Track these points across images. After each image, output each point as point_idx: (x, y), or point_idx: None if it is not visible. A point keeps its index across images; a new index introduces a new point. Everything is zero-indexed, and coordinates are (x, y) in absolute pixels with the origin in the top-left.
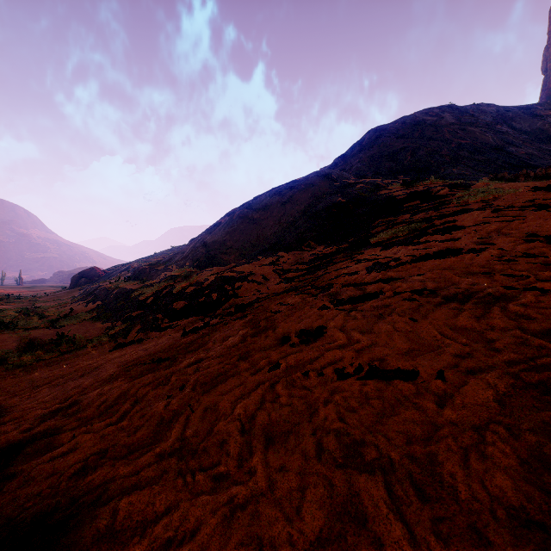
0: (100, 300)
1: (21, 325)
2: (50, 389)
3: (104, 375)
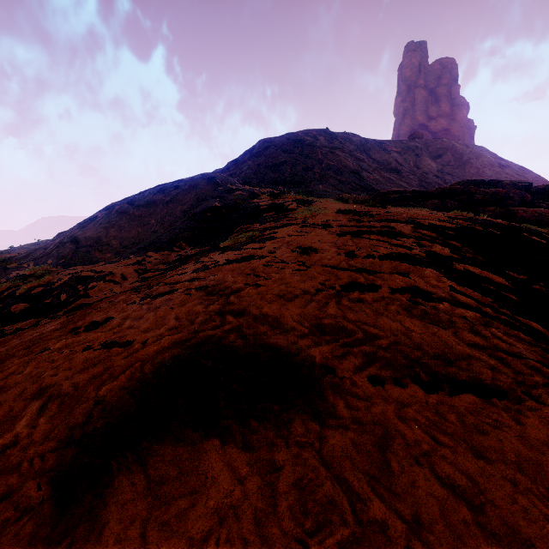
0: None
1: None
2: None
3: None
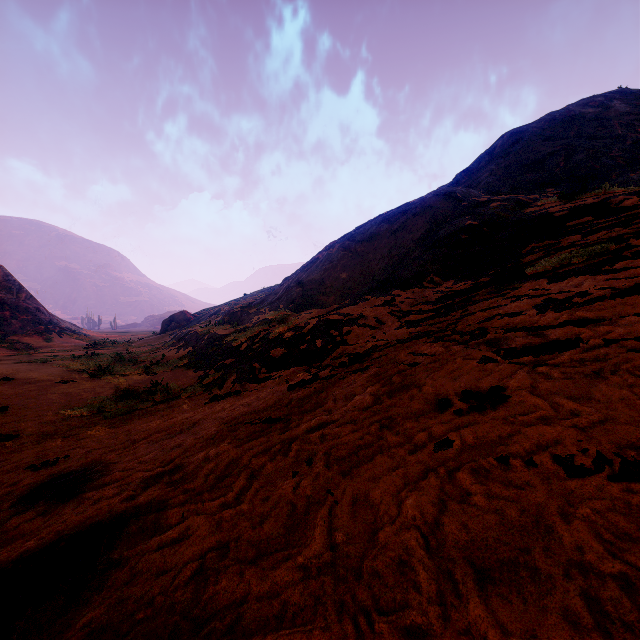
0: (191, 345)
1: (117, 371)
2: (148, 445)
3: (206, 434)
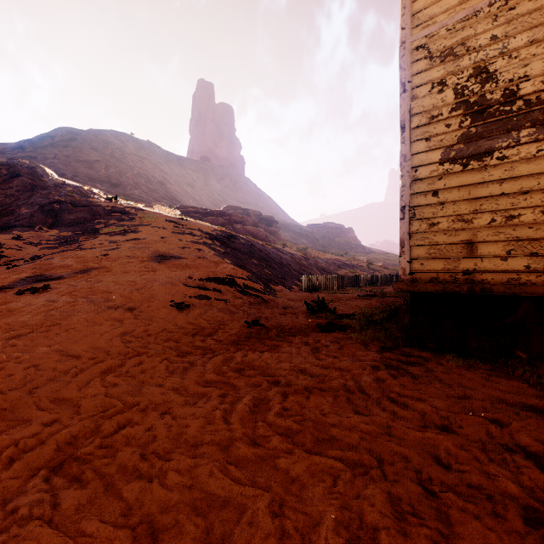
0: None
1: None
2: None
3: (2, 275)
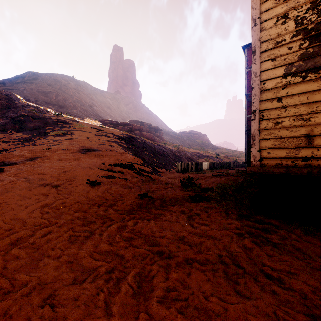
0: None
1: None
2: None
3: None
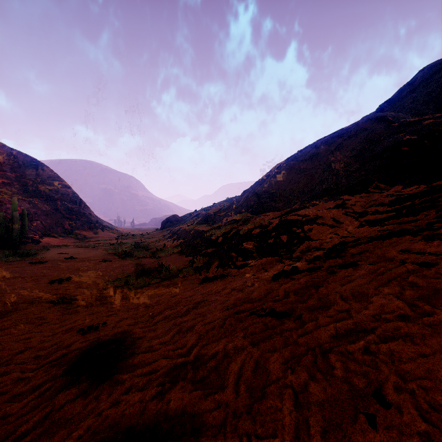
0: (182, 238)
1: (136, 255)
2: (164, 322)
3: (213, 319)
